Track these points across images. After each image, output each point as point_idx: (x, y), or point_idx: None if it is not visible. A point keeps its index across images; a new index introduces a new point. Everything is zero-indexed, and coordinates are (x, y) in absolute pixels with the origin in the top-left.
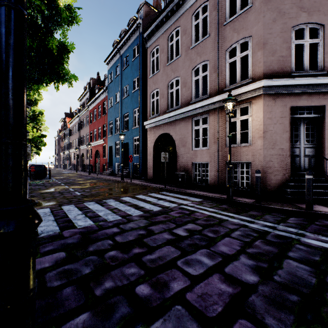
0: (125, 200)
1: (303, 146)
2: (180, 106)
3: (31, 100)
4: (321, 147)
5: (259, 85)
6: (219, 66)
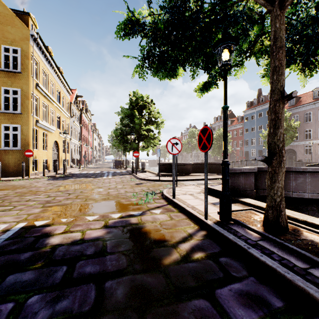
0: None
1: None
2: (298, 140)
3: (228, 137)
4: None
5: None
6: (315, 132)
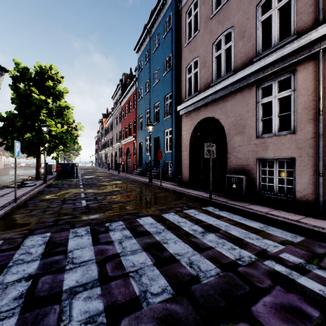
0: (142, 226)
1: None
2: (233, 71)
3: (55, 93)
4: None
5: None
6: None
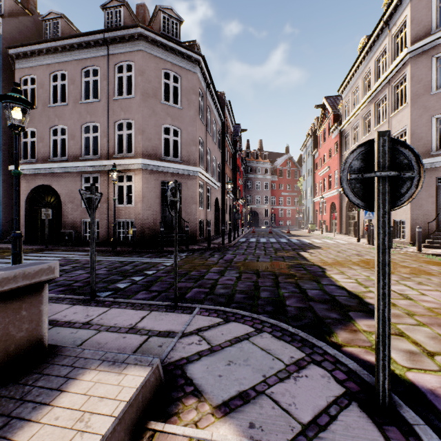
0: None
1: None
2: (67, 158)
3: None
4: (180, 210)
5: (138, 162)
6: (109, 133)
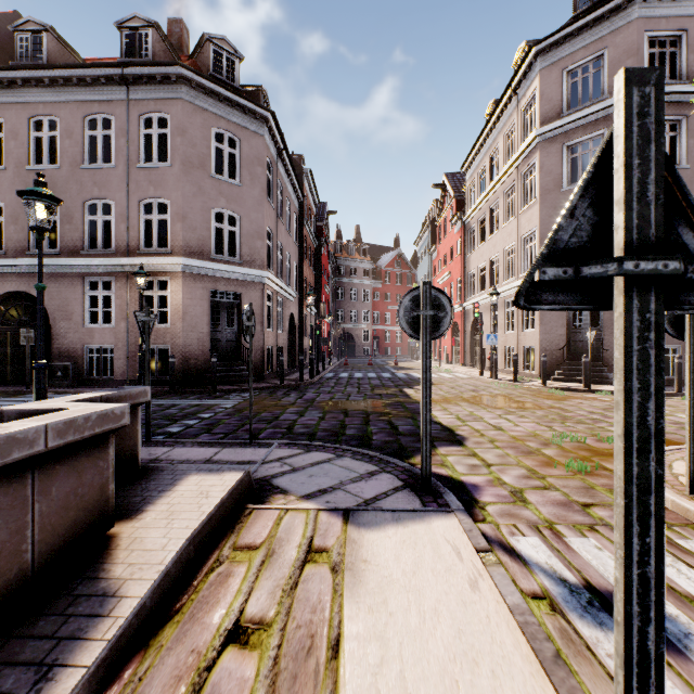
0: None
1: (225, 330)
2: (60, 252)
3: None
4: (240, 332)
5: (178, 262)
6: (131, 217)
